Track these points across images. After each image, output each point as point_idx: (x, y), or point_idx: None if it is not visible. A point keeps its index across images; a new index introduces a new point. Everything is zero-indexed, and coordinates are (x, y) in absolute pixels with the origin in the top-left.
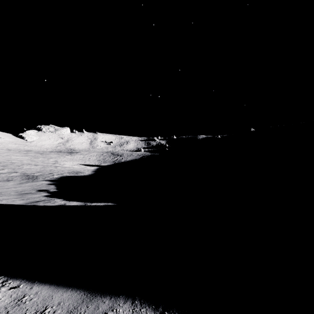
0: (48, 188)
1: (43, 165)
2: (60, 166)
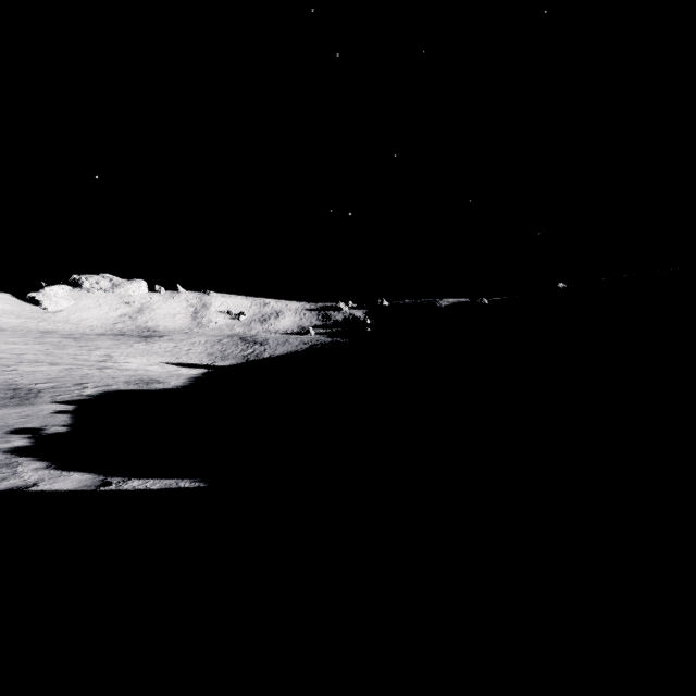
0: (47, 424)
1: (71, 365)
2: (114, 366)
